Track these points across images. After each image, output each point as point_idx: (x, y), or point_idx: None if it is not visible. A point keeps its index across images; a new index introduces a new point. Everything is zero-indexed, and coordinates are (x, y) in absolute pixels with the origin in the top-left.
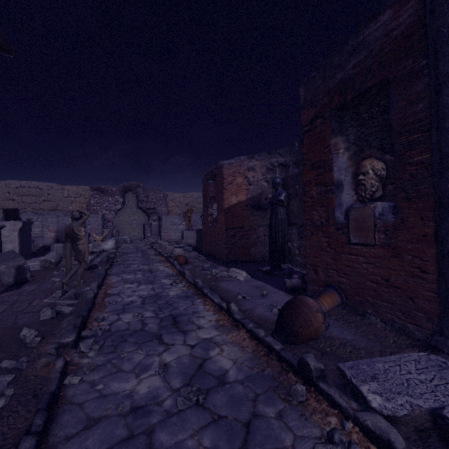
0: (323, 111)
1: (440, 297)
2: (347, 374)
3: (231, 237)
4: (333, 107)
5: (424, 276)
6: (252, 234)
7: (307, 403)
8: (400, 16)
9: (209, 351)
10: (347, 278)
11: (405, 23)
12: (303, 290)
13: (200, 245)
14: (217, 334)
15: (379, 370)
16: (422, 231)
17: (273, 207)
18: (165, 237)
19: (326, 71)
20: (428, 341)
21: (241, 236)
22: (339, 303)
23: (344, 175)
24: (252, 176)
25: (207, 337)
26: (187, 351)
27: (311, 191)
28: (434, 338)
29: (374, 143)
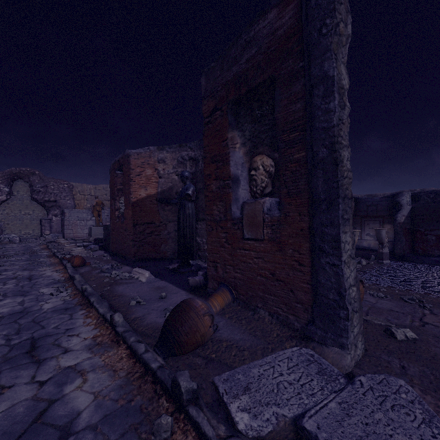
0: (222, 104)
1: (313, 288)
2: (220, 391)
3: (140, 233)
4: (230, 100)
5: (302, 268)
6: (162, 230)
7: (172, 439)
8: (283, 17)
9: (65, 387)
10: (242, 274)
11: (287, 24)
12: (205, 288)
13: (108, 243)
14: (88, 357)
15: (254, 378)
16: (300, 225)
17: (181, 201)
18: (69, 234)
19: (224, 62)
20: (304, 330)
21: (151, 232)
22: (231, 301)
23: (241, 170)
24: (162, 168)
25: (71, 365)
26: (32, 392)
27: (211, 185)
28: (308, 328)
29: (266, 141)
